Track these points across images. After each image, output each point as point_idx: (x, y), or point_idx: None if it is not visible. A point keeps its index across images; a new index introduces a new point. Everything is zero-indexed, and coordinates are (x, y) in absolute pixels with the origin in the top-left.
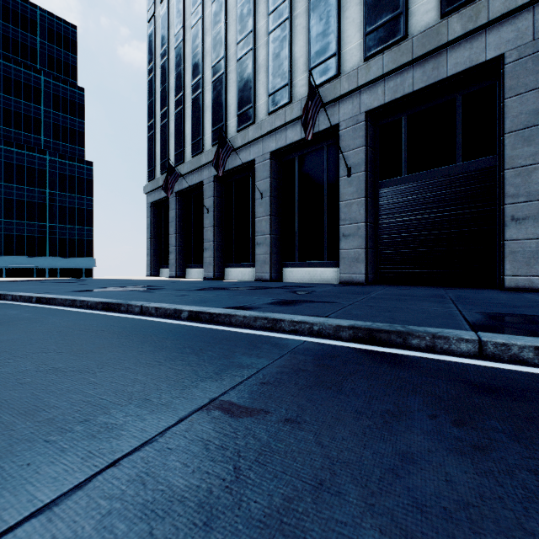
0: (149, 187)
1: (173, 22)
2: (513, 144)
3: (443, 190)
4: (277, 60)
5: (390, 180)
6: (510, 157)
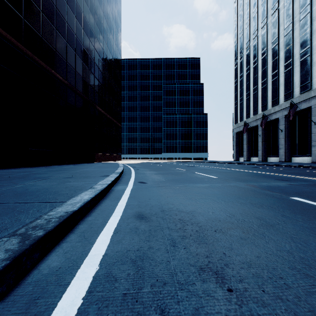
0: (235, 126)
1: (245, 64)
2: None
3: None
4: (287, 82)
5: None
6: None
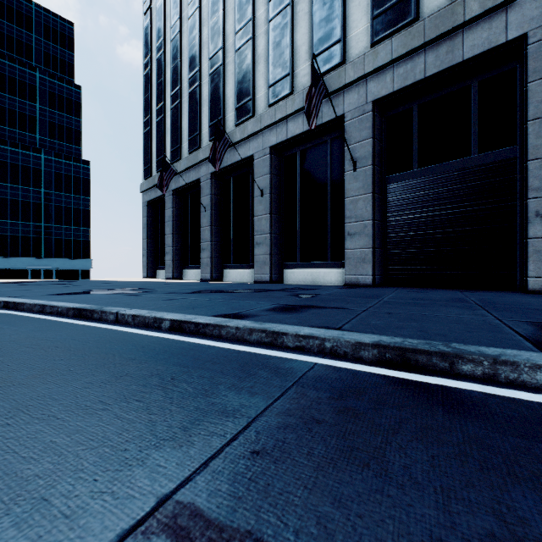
0: (145, 185)
1: (169, 13)
2: (537, 132)
3: (457, 185)
4: (278, 49)
5: (399, 175)
6: (535, 147)
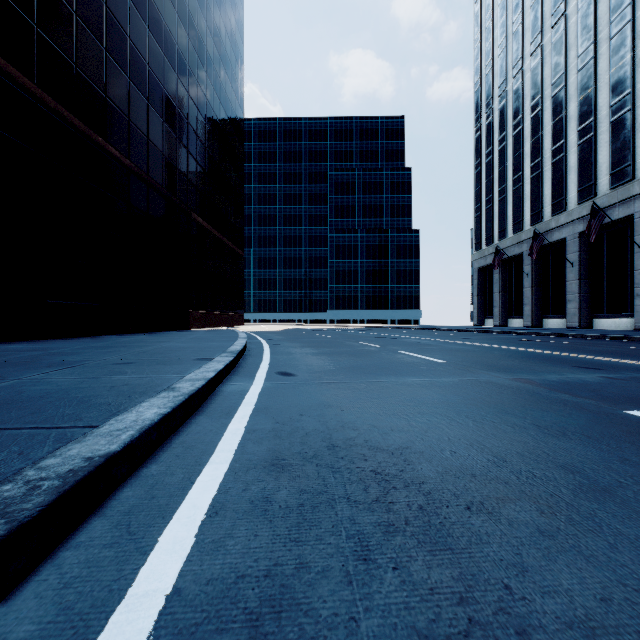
0: (476, 256)
1: (496, 129)
2: None
3: None
4: (584, 165)
5: None
6: None
